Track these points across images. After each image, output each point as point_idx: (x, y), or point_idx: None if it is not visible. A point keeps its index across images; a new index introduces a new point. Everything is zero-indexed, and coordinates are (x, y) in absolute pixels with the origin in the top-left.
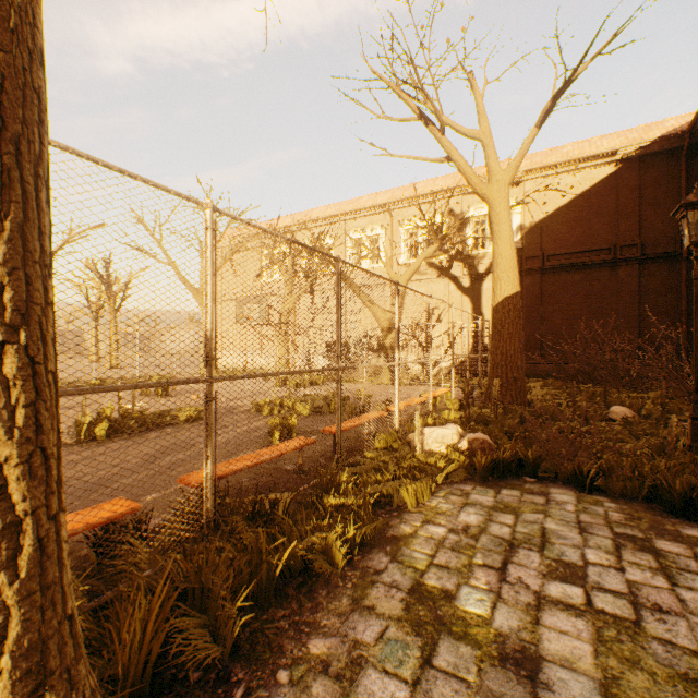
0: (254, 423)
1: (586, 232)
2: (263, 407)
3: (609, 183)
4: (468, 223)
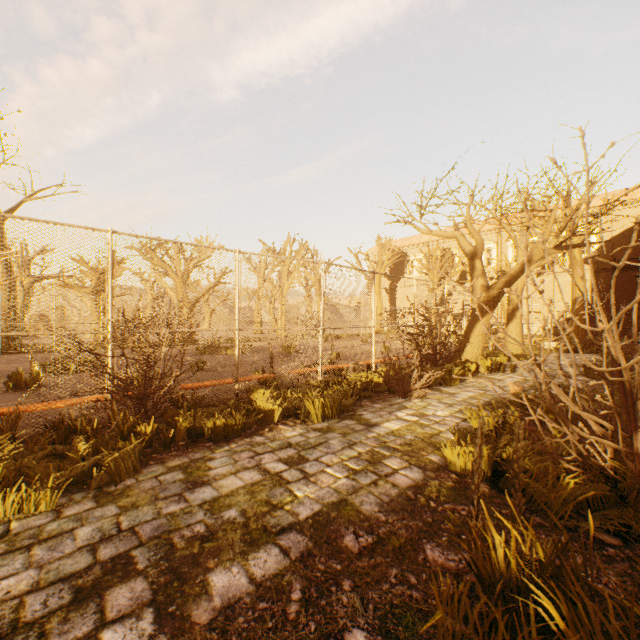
0: None
1: None
2: None
3: None
4: None
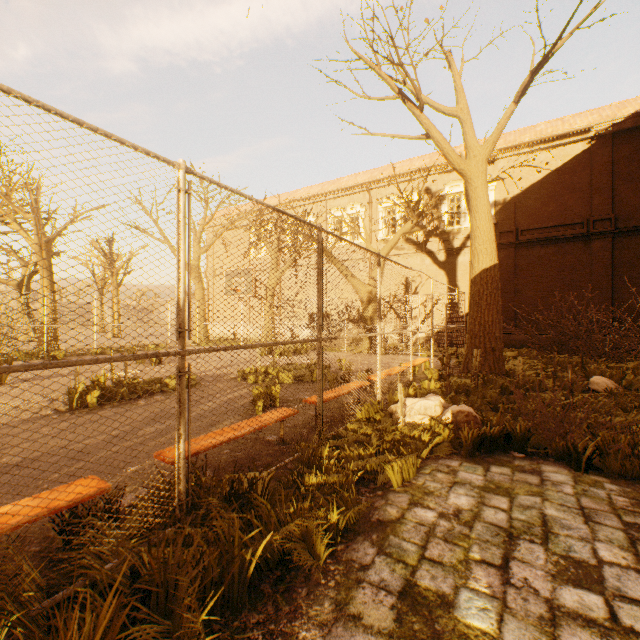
0: (239, 391)
1: (559, 207)
2: (248, 375)
3: (582, 160)
4: (443, 200)
